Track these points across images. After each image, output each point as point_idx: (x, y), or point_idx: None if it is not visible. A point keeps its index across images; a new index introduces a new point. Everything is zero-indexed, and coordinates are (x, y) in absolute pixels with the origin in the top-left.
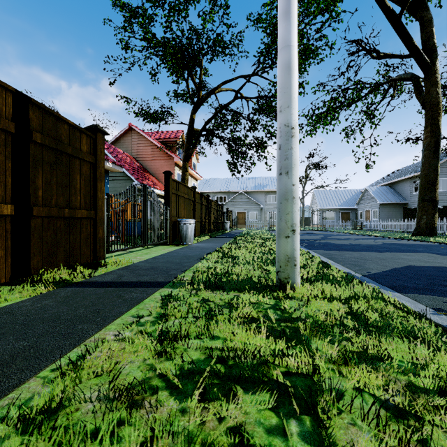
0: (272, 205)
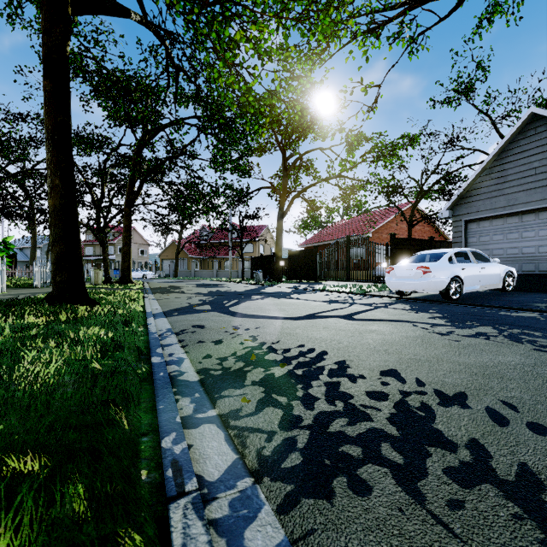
0: None
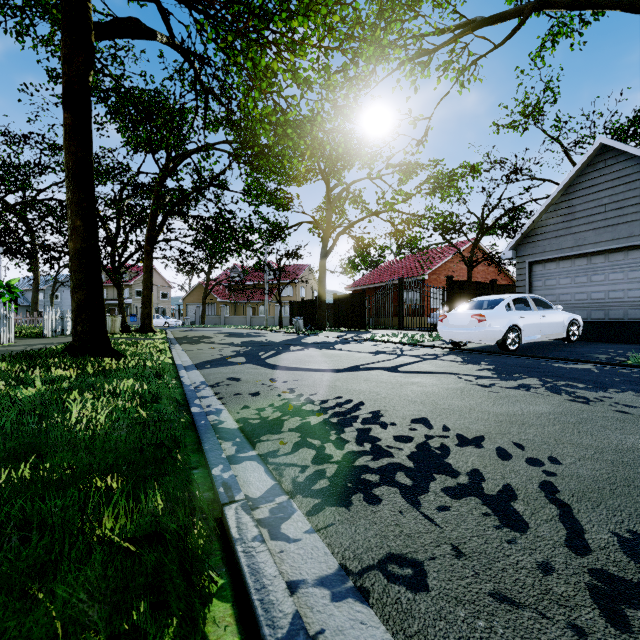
0: None
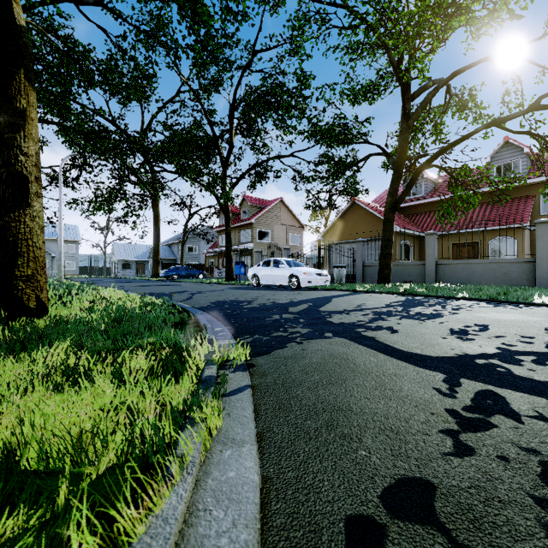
0: (67, 254)
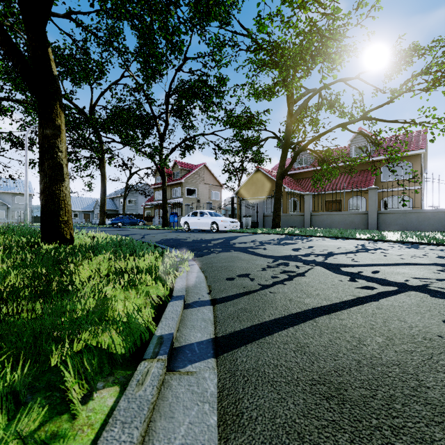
0: (21, 205)
